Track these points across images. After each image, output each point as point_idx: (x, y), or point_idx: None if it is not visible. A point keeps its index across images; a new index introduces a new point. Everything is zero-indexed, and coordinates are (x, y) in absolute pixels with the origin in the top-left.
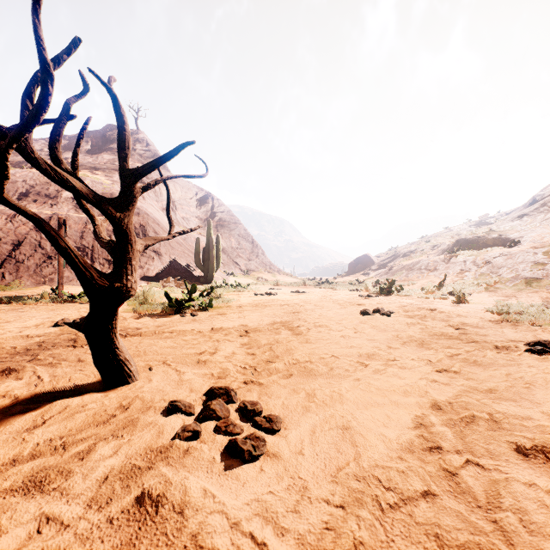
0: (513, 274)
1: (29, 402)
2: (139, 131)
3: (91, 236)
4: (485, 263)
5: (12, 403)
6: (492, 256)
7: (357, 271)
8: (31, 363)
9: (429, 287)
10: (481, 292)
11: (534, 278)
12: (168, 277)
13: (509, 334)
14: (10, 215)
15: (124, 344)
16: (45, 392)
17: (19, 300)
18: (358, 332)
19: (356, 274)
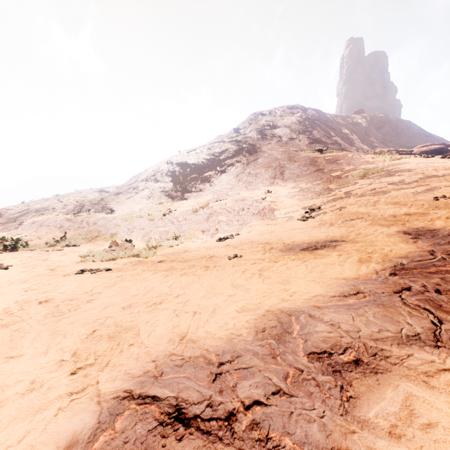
0: (106, 231)
1: None
2: None
3: None
4: (94, 223)
5: None
6: (98, 219)
7: None
8: None
9: (52, 242)
10: (87, 243)
11: (115, 234)
12: None
13: (77, 268)
14: None
15: None
16: None
17: None
18: None
19: None
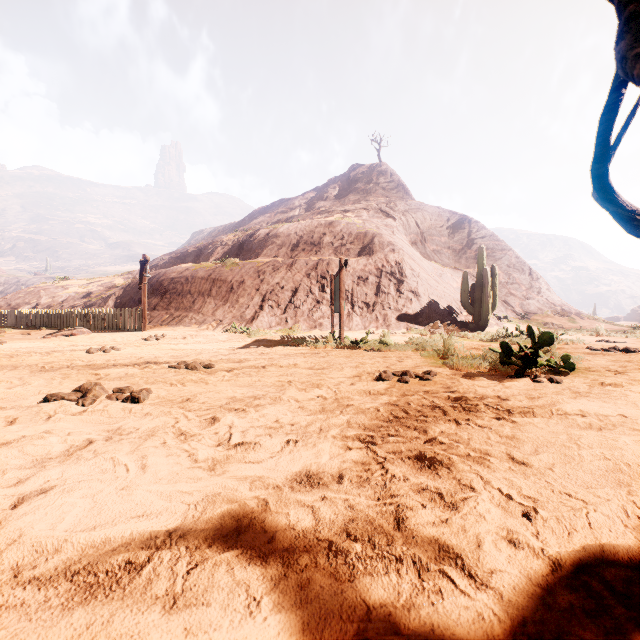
0: None
1: (607, 593)
2: (382, 163)
3: (350, 279)
4: None
5: (562, 579)
6: None
7: None
8: (434, 448)
9: None
10: None
11: None
12: (428, 321)
13: None
14: (289, 264)
15: (534, 431)
16: (597, 560)
17: (309, 344)
18: None
19: None
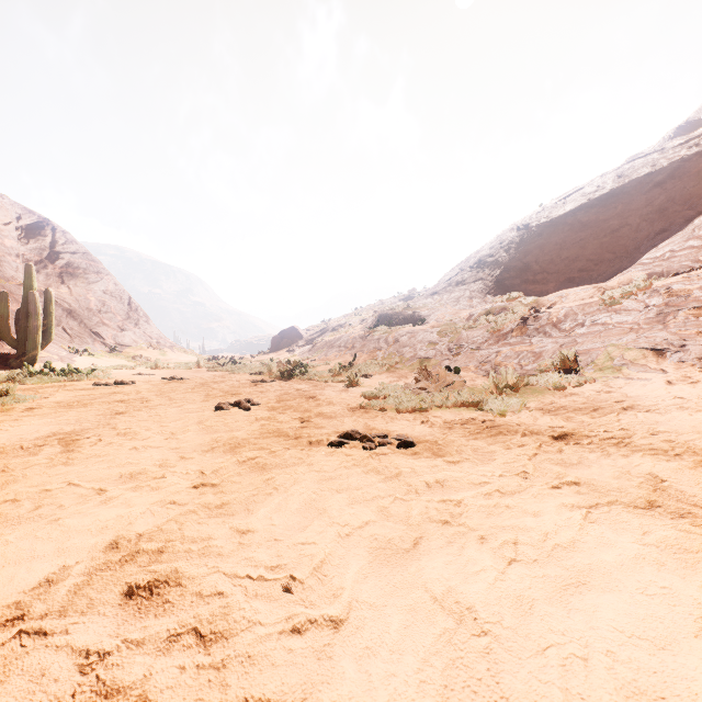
0: (412, 354)
1: None
2: None
3: None
4: (394, 341)
5: None
6: (401, 334)
7: (282, 347)
8: None
9: (336, 368)
10: (383, 373)
11: (426, 358)
12: None
13: (346, 424)
14: None
15: None
16: None
17: None
18: (170, 438)
19: (280, 351)
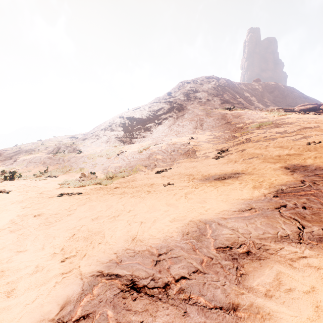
0: (77, 166)
1: None
2: None
3: None
4: (67, 160)
5: None
6: (71, 157)
7: None
8: None
9: (38, 173)
10: (63, 175)
11: (83, 168)
12: None
13: (58, 192)
14: None
15: None
16: None
17: None
18: None
19: None
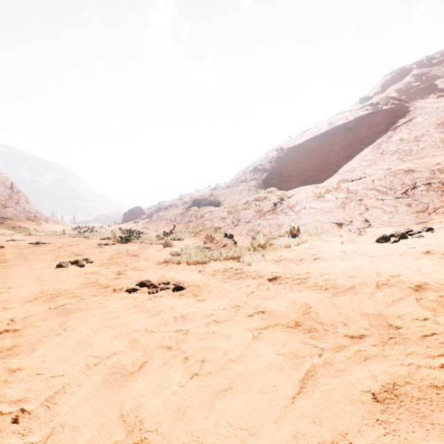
0: (211, 225)
1: None
2: None
3: None
4: (201, 217)
5: None
6: (205, 212)
7: (130, 219)
8: None
9: (161, 234)
10: (191, 237)
11: (219, 228)
12: None
13: (149, 274)
14: None
15: None
16: None
17: None
18: (4, 292)
19: (129, 222)
